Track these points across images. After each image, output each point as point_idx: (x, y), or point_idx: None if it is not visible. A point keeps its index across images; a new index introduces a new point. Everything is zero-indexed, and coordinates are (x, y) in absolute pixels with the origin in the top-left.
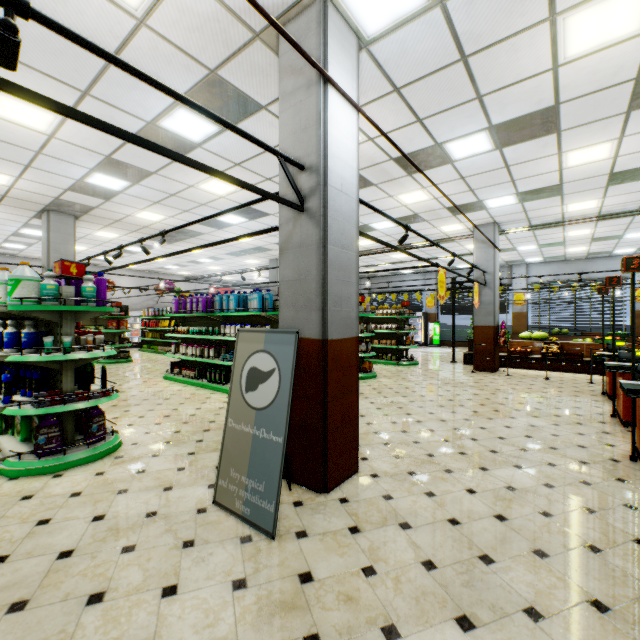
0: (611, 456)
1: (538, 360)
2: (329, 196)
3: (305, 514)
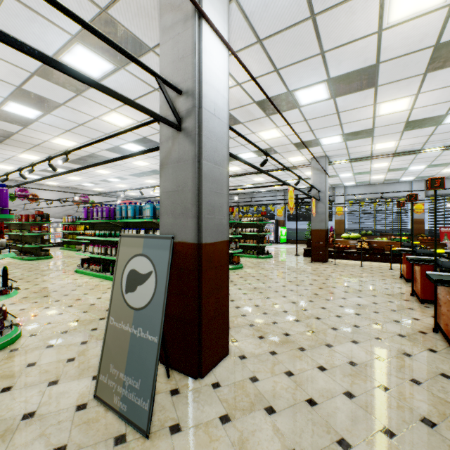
0: (419, 329)
1: (354, 253)
2: (203, 117)
3: (180, 404)
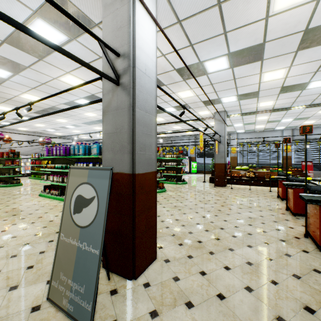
0: (294, 235)
1: (245, 180)
2: (137, 75)
3: (118, 302)
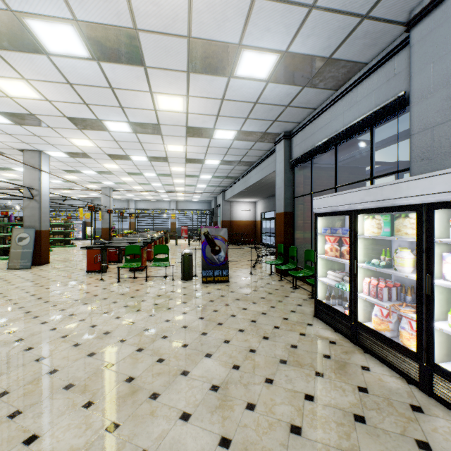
0: None
1: None
2: (42, 197)
3: (37, 267)
